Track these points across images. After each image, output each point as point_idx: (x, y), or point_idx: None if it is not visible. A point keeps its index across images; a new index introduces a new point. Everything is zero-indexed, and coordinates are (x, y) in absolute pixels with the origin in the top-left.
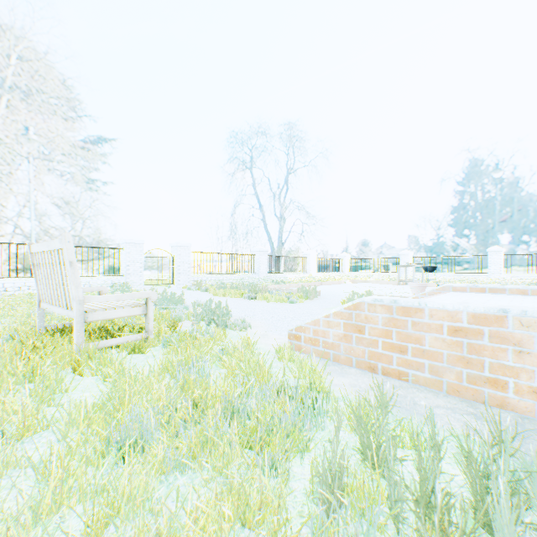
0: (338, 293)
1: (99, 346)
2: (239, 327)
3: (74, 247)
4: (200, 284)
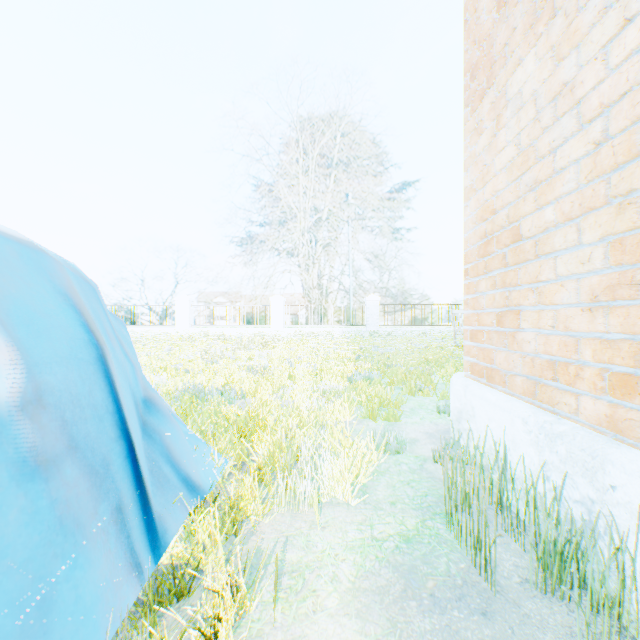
0: None
1: None
2: None
3: None
4: None
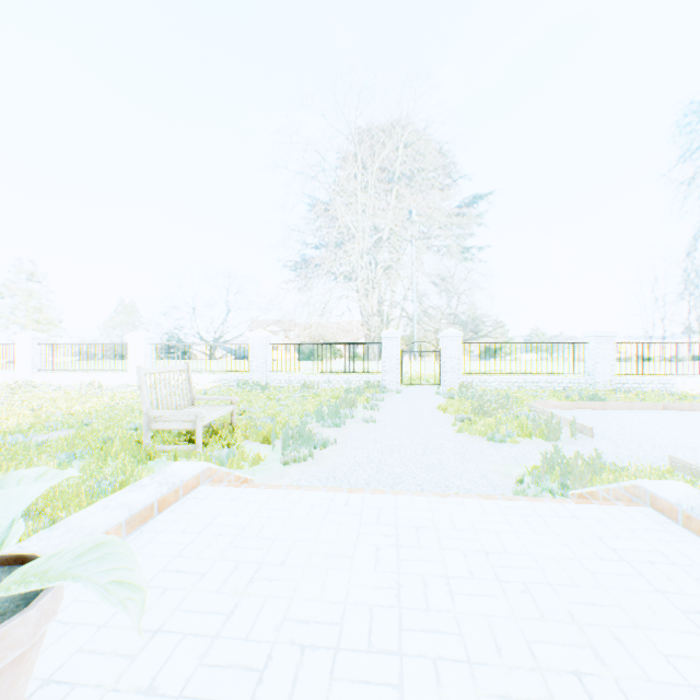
0: (652, 437)
1: (159, 448)
2: (282, 460)
3: (142, 375)
4: (466, 387)
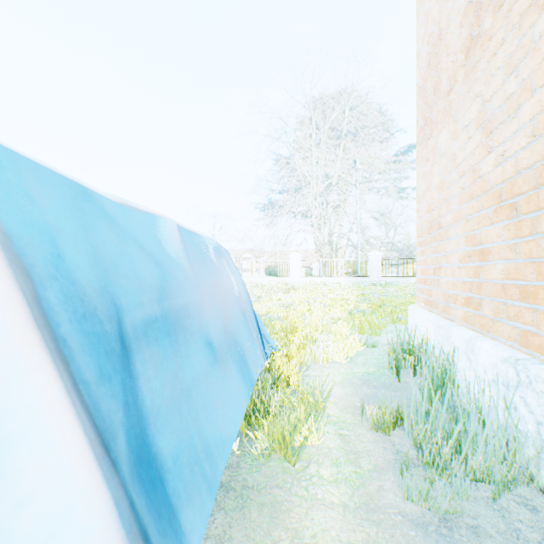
0: None
1: None
2: None
3: None
4: None
